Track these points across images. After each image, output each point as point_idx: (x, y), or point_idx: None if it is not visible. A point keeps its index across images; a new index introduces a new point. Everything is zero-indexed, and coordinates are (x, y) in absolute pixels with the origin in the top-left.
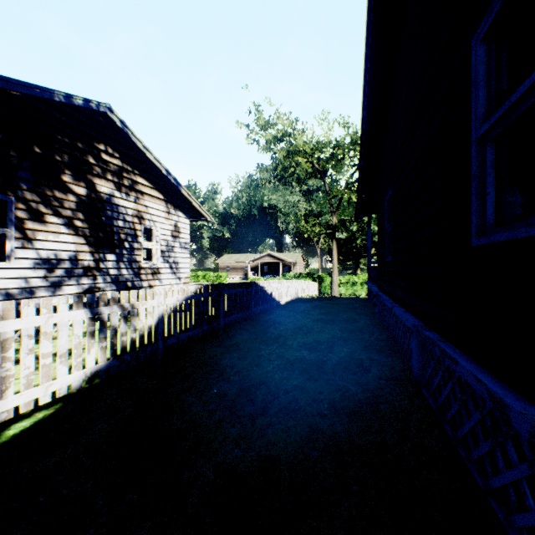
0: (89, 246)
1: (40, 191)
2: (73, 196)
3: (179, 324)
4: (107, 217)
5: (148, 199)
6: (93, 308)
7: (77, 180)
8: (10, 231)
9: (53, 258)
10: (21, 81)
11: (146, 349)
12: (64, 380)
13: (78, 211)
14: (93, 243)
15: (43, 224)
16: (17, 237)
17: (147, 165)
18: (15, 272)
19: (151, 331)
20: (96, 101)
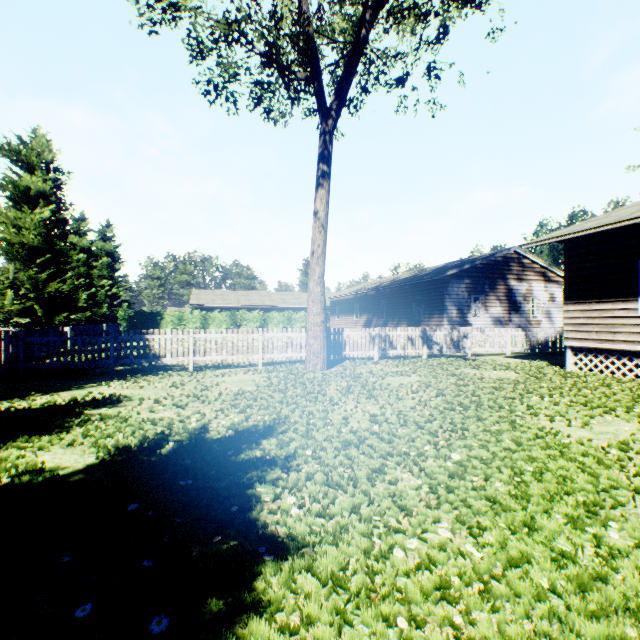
0: (505, 311)
1: (490, 291)
2: (500, 290)
3: (552, 343)
4: (513, 297)
5: (533, 282)
6: (524, 332)
7: (501, 283)
8: (482, 308)
9: (494, 317)
10: (488, 256)
11: (539, 348)
12: (519, 348)
13: (502, 296)
14: (507, 310)
15: (491, 304)
16: (484, 310)
17: (532, 263)
18: (484, 322)
19: (541, 343)
20: (510, 248)
